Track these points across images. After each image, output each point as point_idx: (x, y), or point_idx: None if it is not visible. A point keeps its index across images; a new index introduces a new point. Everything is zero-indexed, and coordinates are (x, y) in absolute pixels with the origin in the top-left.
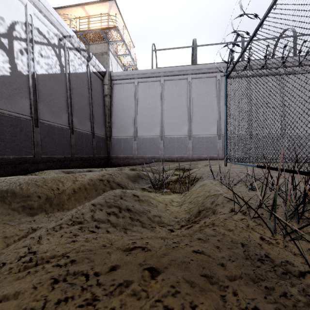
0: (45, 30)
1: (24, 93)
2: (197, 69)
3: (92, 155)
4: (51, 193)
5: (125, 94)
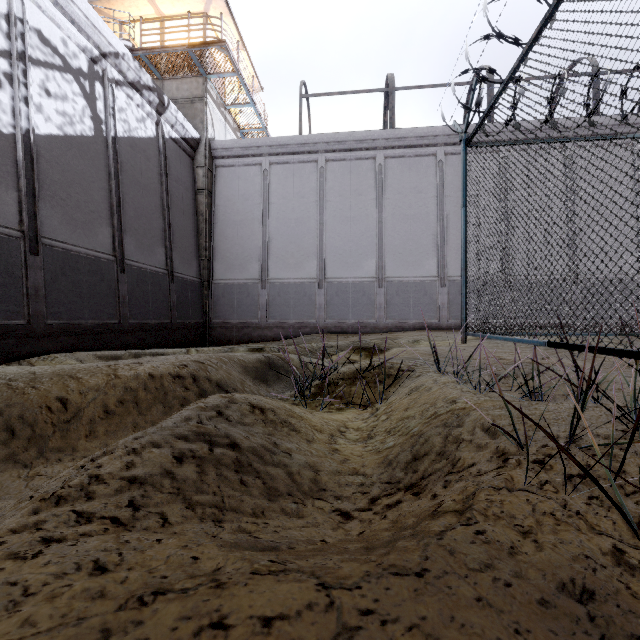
0: (58, 36)
1: (5, 177)
2: (396, 138)
3: (169, 319)
4: (43, 413)
5: (242, 188)
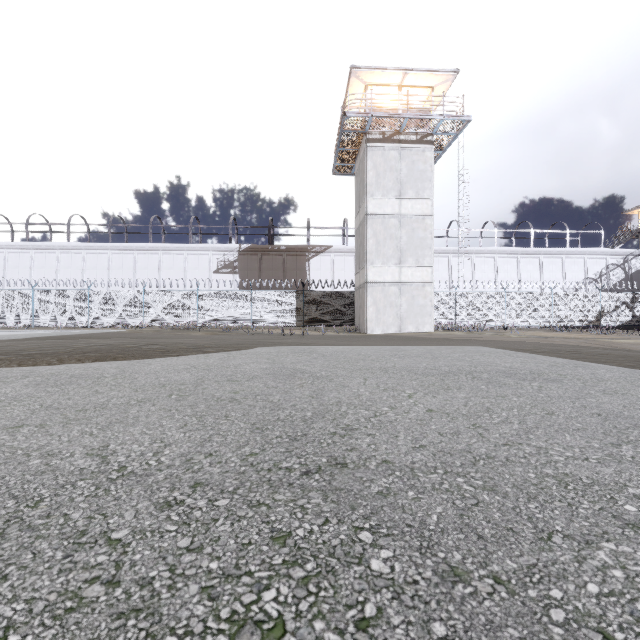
0: (615, 261)
1: None
2: None
3: None
4: None
5: None
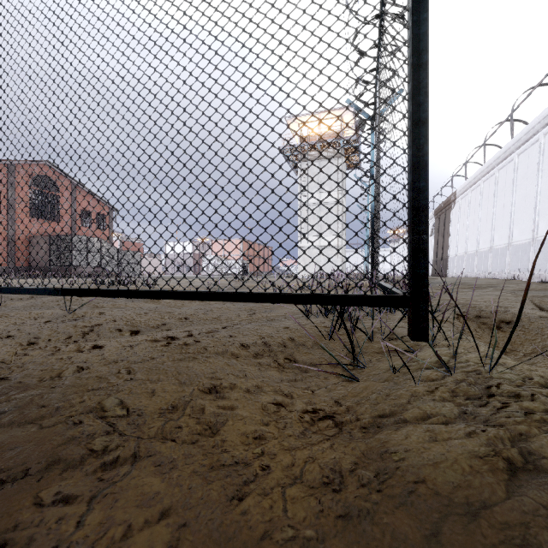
0: None
1: None
2: None
3: None
4: None
5: None
